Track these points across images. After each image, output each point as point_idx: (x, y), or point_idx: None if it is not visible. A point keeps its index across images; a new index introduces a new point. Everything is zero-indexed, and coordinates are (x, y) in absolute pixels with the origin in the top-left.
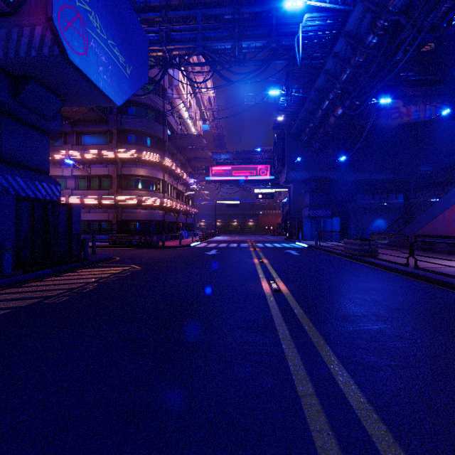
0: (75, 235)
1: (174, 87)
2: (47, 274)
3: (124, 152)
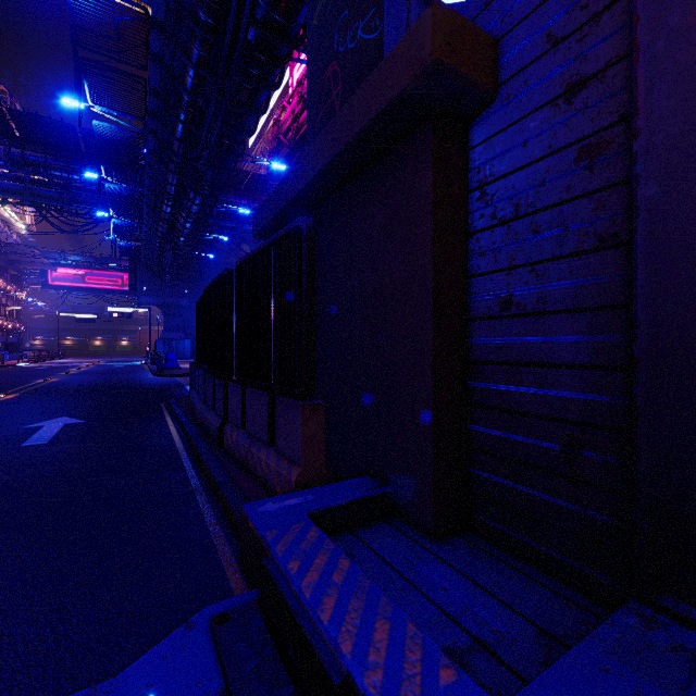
0: None
1: None
2: None
3: None
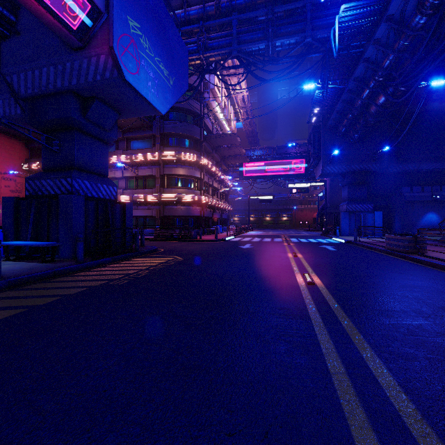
0: (128, 229)
1: (210, 91)
2: (108, 261)
3: (166, 154)
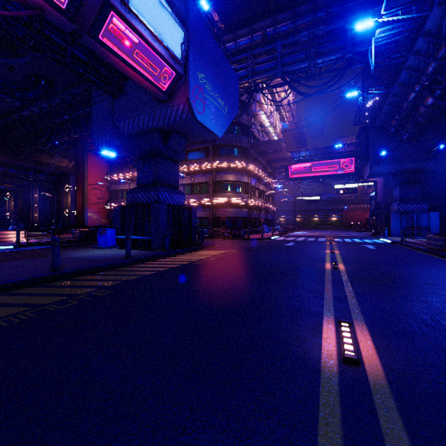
0: (193, 228)
1: (256, 102)
2: (184, 251)
3: (218, 163)
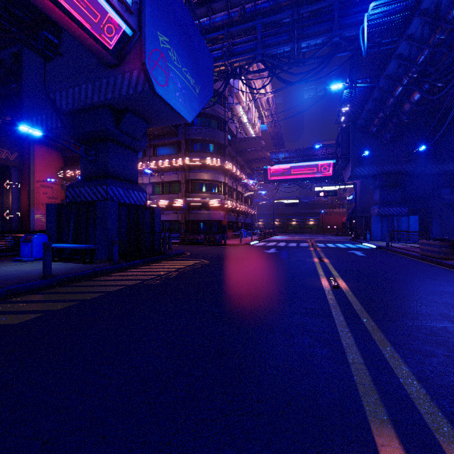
0: (157, 233)
1: (234, 95)
2: (140, 263)
3: (191, 159)
